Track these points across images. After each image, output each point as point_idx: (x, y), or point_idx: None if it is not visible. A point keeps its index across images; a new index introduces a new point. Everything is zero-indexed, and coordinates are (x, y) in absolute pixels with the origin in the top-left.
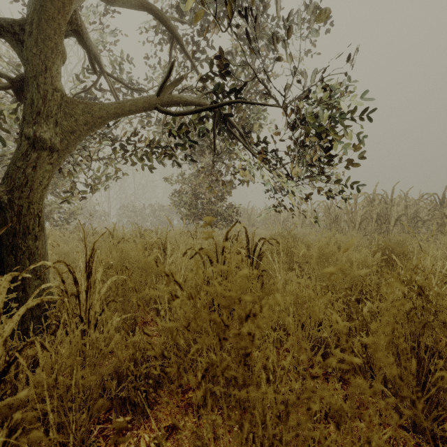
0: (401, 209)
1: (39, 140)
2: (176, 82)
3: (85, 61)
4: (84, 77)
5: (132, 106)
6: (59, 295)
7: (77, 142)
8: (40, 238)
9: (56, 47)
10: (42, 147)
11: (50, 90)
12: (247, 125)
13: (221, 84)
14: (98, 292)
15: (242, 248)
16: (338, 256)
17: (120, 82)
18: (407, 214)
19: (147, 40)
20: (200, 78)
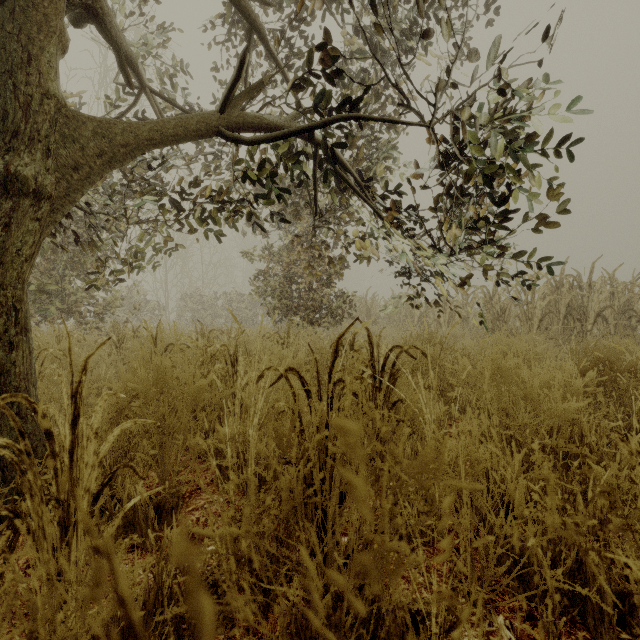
0: (605, 299)
1: (14, 179)
2: (253, 88)
3: (119, 73)
4: (118, 98)
5: (179, 127)
6: (14, 461)
7: (85, 184)
8: (20, 346)
9: (46, 22)
10: (21, 191)
11: (37, 95)
12: (367, 169)
13: (326, 92)
14: (94, 451)
15: (362, 364)
16: (526, 377)
17: (171, 101)
18: (614, 306)
19: (213, 39)
20: (292, 84)
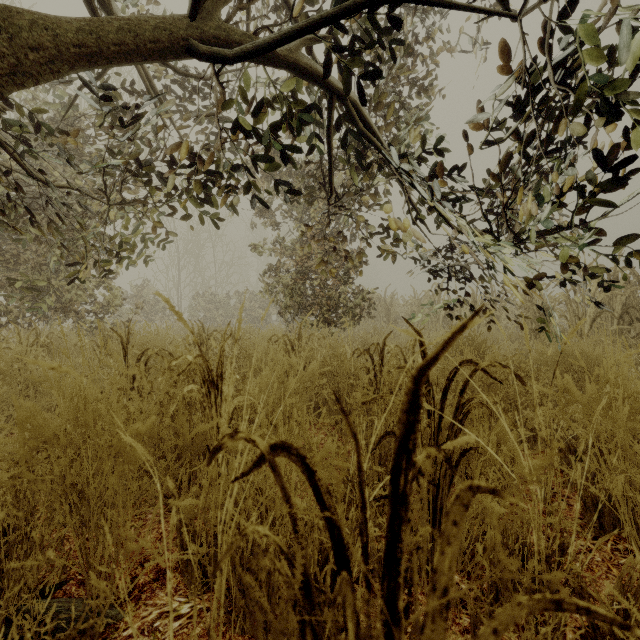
0: None
1: None
2: None
3: None
4: None
5: (133, 31)
6: None
7: None
8: None
9: None
10: None
11: None
12: (394, 139)
13: None
14: None
15: None
16: None
17: None
18: None
19: None
20: None
